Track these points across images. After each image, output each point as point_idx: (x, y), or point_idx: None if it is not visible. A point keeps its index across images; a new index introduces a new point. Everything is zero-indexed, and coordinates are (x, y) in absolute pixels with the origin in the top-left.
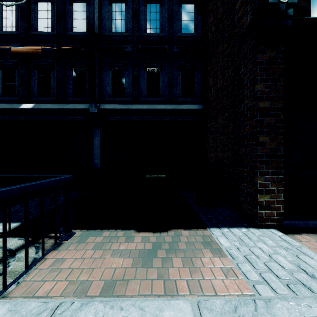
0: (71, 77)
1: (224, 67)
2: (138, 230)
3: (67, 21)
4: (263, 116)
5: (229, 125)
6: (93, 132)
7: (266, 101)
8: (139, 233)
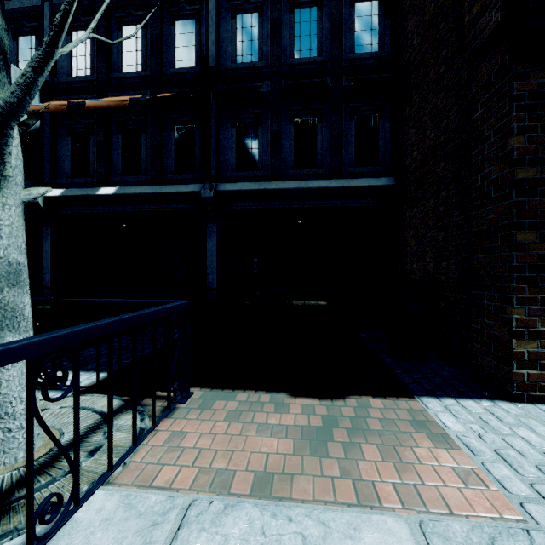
0: (172, 142)
1: (438, 109)
2: (293, 393)
3: (166, 52)
4: (525, 195)
5: (450, 212)
6: (207, 229)
7: (531, 167)
8: (296, 398)
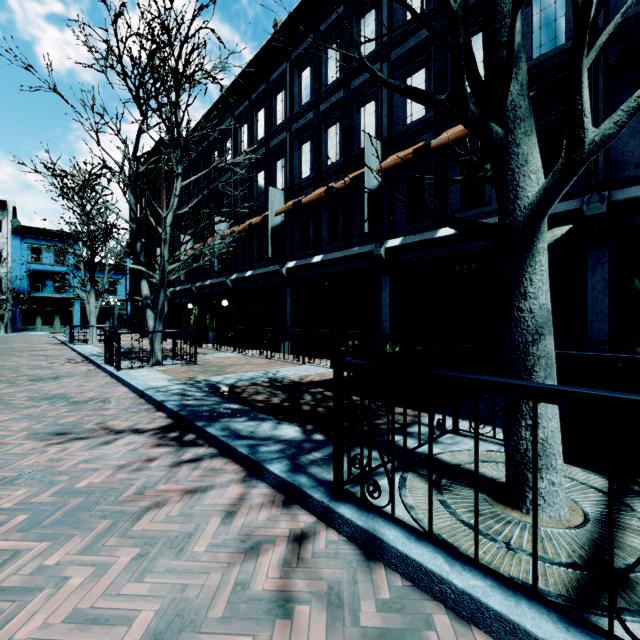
0: None
1: None
2: None
3: None
4: None
5: None
6: (587, 259)
7: None
8: None
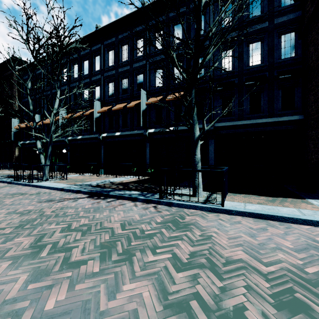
0: None
1: None
2: (260, 195)
3: None
4: None
5: None
6: (209, 142)
7: None
8: (261, 196)
